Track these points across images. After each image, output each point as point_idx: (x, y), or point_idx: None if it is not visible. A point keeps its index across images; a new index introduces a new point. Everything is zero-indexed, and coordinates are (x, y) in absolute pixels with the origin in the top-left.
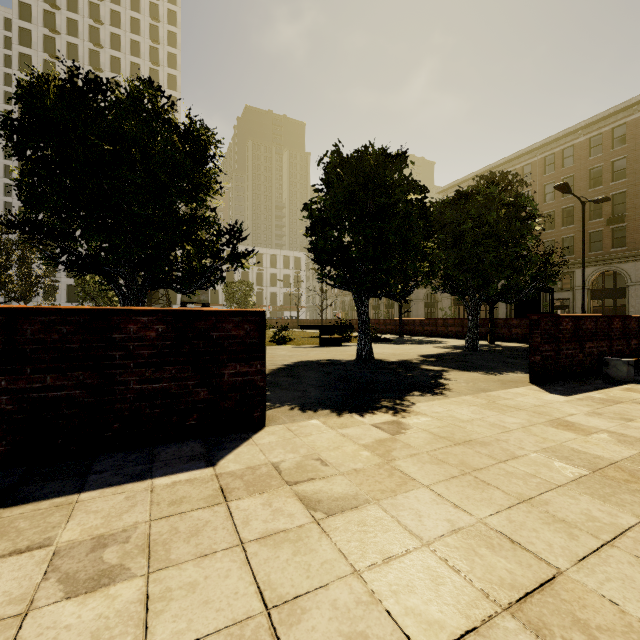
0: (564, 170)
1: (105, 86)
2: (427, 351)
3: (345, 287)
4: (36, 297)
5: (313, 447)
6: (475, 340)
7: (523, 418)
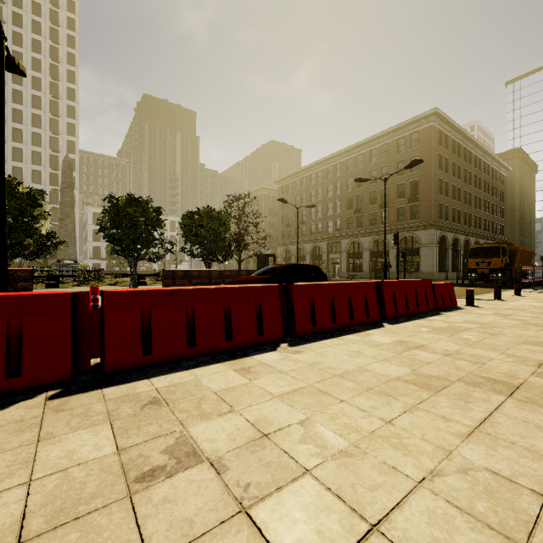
0: (336, 177)
1: None
2: None
3: (124, 256)
4: None
5: None
6: None
7: None
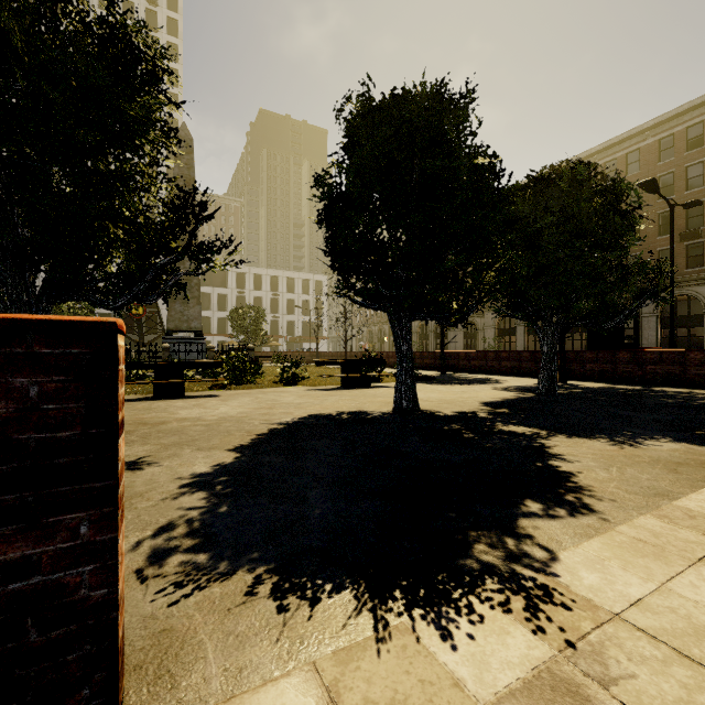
0: (628, 178)
1: None
2: (488, 396)
3: (377, 305)
4: None
5: None
6: (552, 380)
7: None
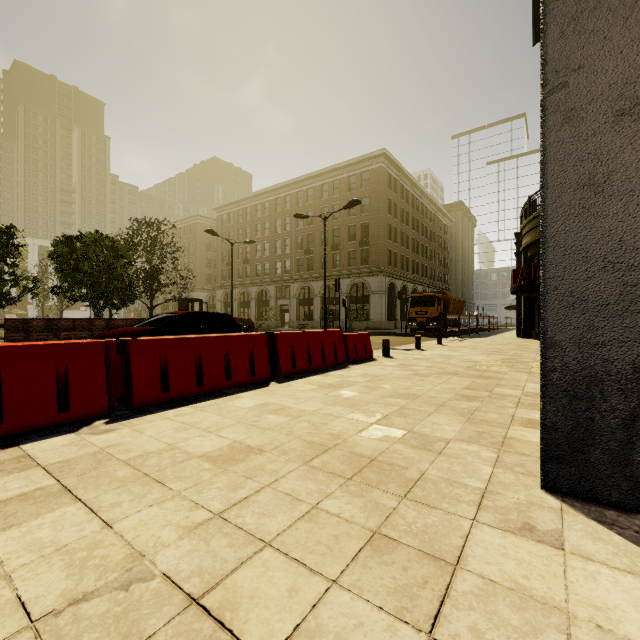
0: (286, 211)
1: None
2: None
3: None
4: None
5: None
6: None
7: None
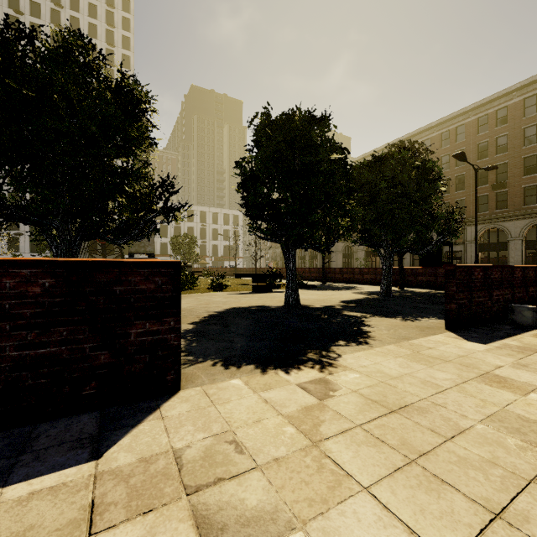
0: (457, 144)
1: (32, 35)
2: (347, 297)
3: (274, 239)
4: (1, 248)
5: (229, 421)
6: (389, 287)
7: (452, 372)
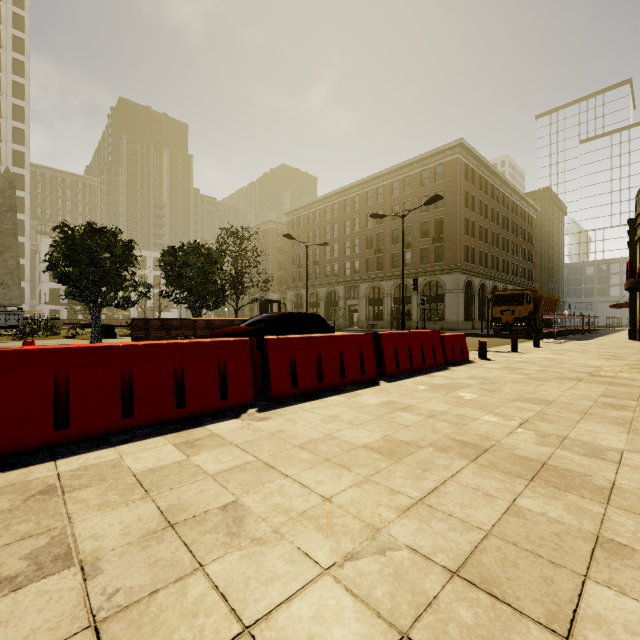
0: (355, 211)
1: None
2: None
3: (83, 301)
4: None
5: None
6: None
7: None
